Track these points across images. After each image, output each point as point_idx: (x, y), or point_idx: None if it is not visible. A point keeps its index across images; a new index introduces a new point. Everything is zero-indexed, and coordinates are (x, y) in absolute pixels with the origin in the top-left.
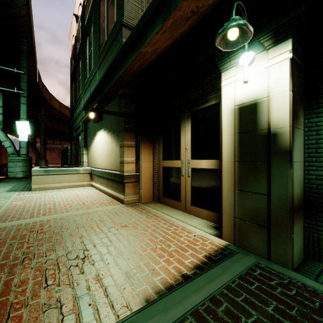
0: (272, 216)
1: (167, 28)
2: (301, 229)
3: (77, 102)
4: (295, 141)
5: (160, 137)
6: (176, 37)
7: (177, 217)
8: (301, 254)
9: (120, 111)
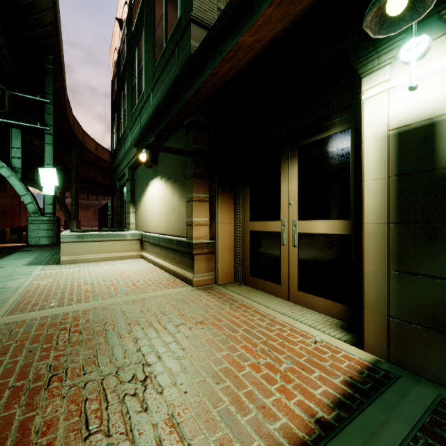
0: None
1: None
2: None
3: (121, 141)
4: None
5: (246, 186)
6: (288, 21)
7: (278, 308)
8: None
9: (186, 148)
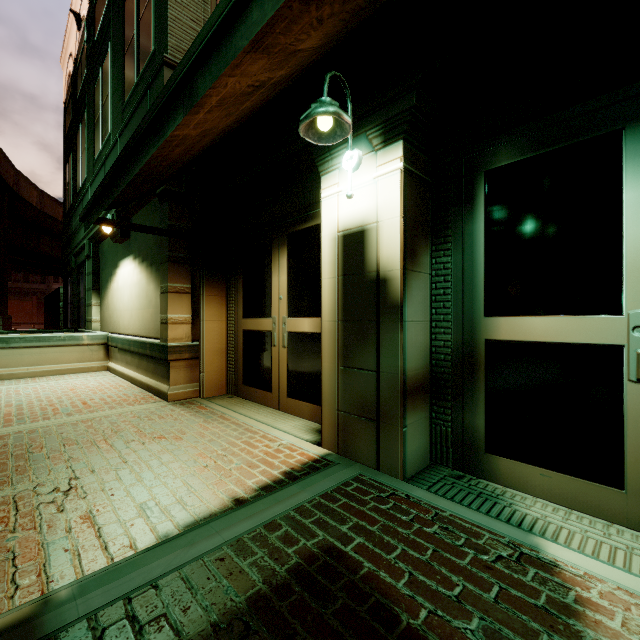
0: (382, 403)
1: (213, 106)
2: (423, 421)
3: (79, 197)
4: (412, 290)
5: (239, 275)
6: (243, 112)
7: (262, 418)
8: (424, 457)
9: (161, 224)
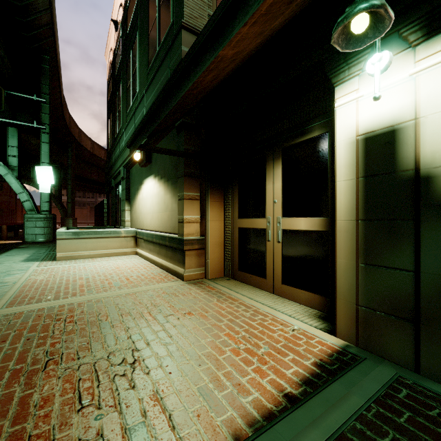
0: (423, 305)
1: (260, 15)
2: None
3: (116, 140)
4: None
5: (235, 185)
6: (267, 35)
7: (263, 300)
8: None
9: (178, 149)
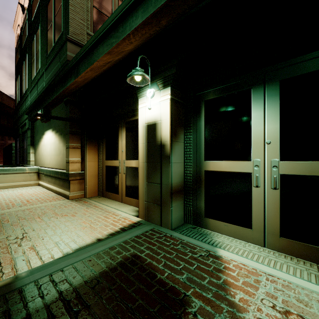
0: (162, 197)
1: (88, 71)
2: (180, 205)
3: (23, 98)
4: (175, 149)
5: (104, 140)
6: (103, 70)
7: (113, 206)
8: (181, 220)
9: (66, 115)
